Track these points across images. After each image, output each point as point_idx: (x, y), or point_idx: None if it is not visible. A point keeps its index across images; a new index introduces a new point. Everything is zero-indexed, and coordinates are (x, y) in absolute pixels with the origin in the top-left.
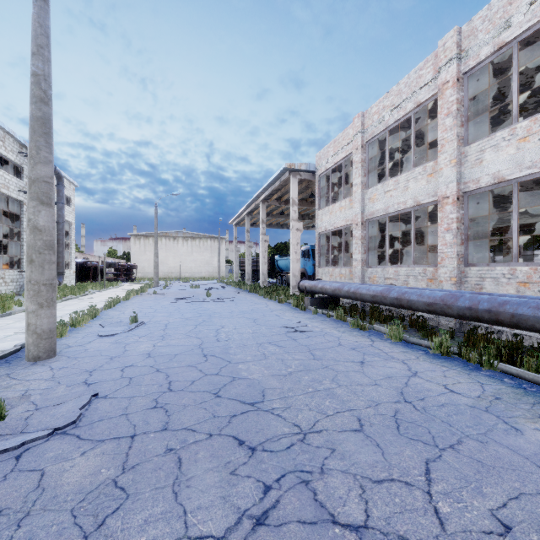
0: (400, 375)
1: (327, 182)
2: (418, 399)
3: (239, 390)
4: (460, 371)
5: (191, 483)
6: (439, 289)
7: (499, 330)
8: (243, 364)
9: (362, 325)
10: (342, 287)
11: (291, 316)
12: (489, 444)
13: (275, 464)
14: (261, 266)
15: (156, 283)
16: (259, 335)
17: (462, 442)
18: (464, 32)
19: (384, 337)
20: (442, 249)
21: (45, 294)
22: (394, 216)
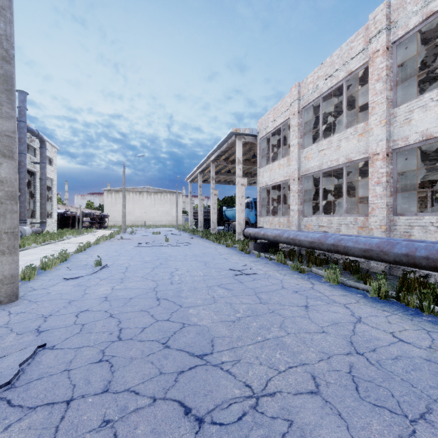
0: (345, 320)
1: (268, 144)
2: (369, 350)
3: (188, 339)
4: (402, 317)
5: None
6: (371, 236)
7: (428, 273)
8: (193, 308)
9: (301, 268)
10: (282, 234)
11: (237, 259)
12: None
13: None
14: (212, 215)
15: (124, 230)
16: (209, 278)
17: (433, 410)
18: (393, 5)
19: (322, 279)
20: (372, 200)
21: (7, 242)
22: (326, 172)
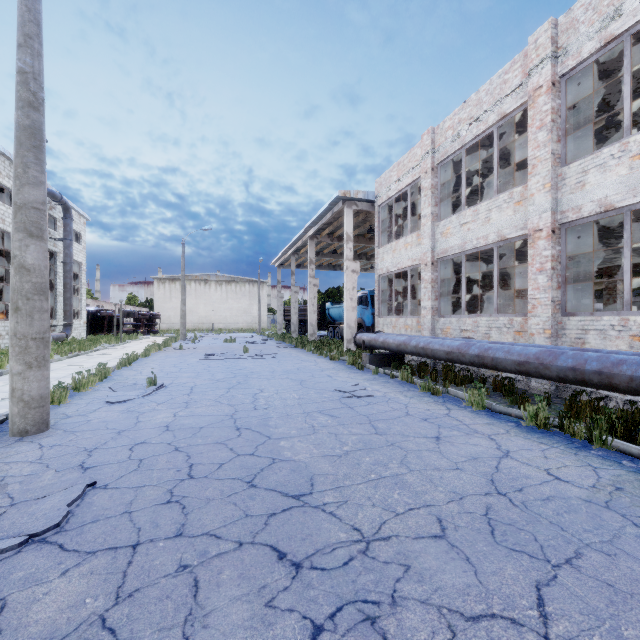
0: (487, 455)
1: (390, 214)
2: (514, 490)
3: (280, 476)
4: (564, 450)
5: (209, 622)
6: (531, 344)
7: (607, 395)
8: (286, 440)
9: (434, 388)
10: (408, 341)
11: (346, 377)
12: (619, 557)
13: (328, 590)
14: (310, 315)
15: (183, 336)
16: (307, 401)
17: (582, 555)
18: (561, 25)
19: (462, 403)
20: (533, 294)
21: (35, 351)
22: (471, 254)
